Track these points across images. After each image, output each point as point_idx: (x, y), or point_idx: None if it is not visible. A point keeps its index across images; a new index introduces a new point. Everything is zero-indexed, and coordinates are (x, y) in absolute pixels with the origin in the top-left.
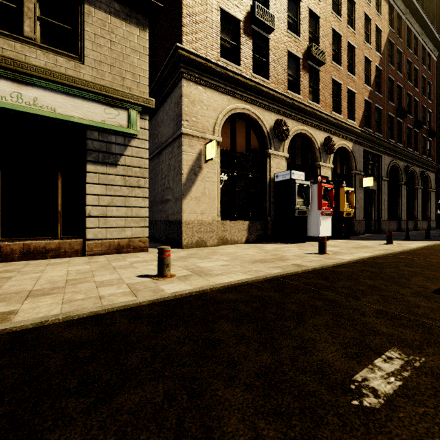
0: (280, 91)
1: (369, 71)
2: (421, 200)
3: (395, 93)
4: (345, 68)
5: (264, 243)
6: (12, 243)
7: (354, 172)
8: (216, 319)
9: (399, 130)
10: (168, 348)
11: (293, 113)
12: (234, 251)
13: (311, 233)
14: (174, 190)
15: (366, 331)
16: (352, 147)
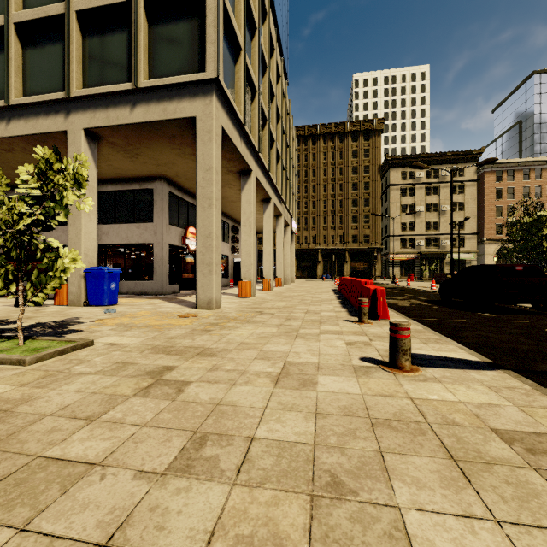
0: None
1: None
2: None
3: None
4: None
5: None
6: None
7: None
8: None
9: None
10: None
11: None
12: None
13: None
14: None
15: None
16: None
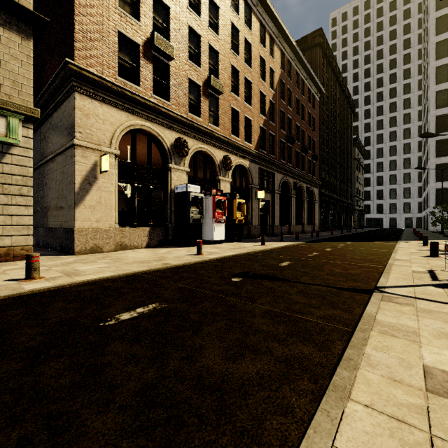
0: (181, 112)
1: (264, 103)
2: (308, 209)
3: (286, 123)
4: (243, 98)
5: (163, 247)
6: None
7: (251, 186)
8: (57, 301)
9: (289, 153)
10: (3, 319)
11: (193, 133)
12: (126, 255)
13: (208, 237)
14: (67, 198)
15: (154, 297)
16: (249, 165)
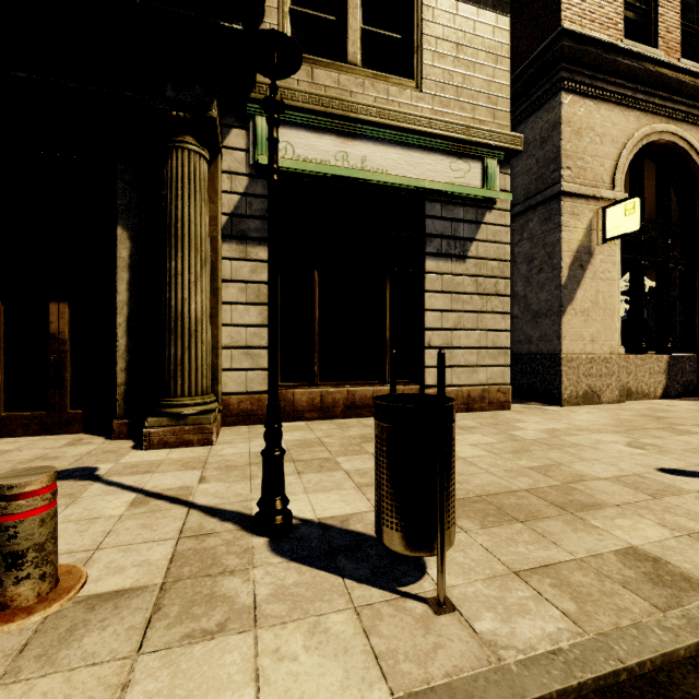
0: None
1: None
2: None
3: None
4: None
5: None
6: (334, 390)
7: None
8: None
9: None
10: None
11: None
12: (696, 416)
13: None
14: (529, 299)
15: None
16: None
